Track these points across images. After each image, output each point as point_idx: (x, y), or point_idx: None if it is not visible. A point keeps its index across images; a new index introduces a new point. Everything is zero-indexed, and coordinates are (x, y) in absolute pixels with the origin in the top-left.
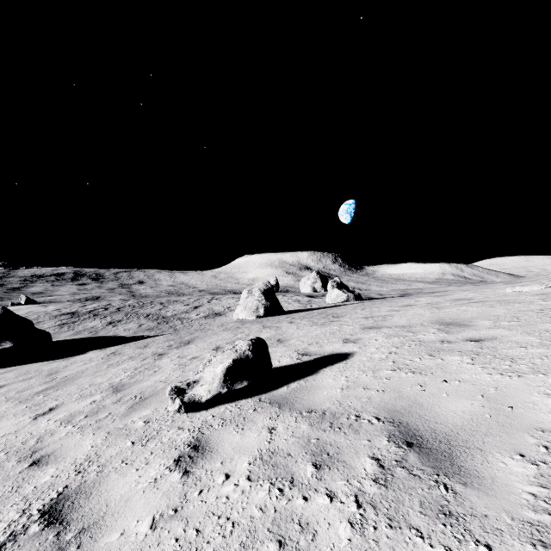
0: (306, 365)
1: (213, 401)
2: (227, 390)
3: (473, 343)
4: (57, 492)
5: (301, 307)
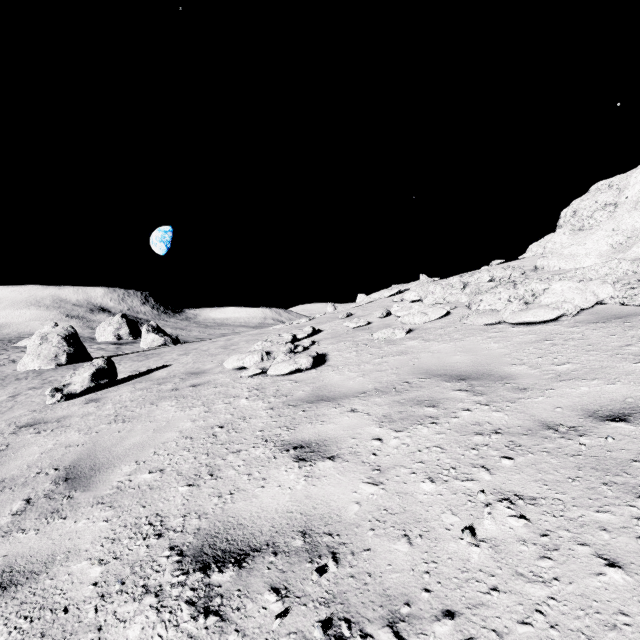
0: (141, 374)
1: (84, 393)
2: (95, 384)
3: (232, 350)
4: (14, 427)
5: (112, 354)
